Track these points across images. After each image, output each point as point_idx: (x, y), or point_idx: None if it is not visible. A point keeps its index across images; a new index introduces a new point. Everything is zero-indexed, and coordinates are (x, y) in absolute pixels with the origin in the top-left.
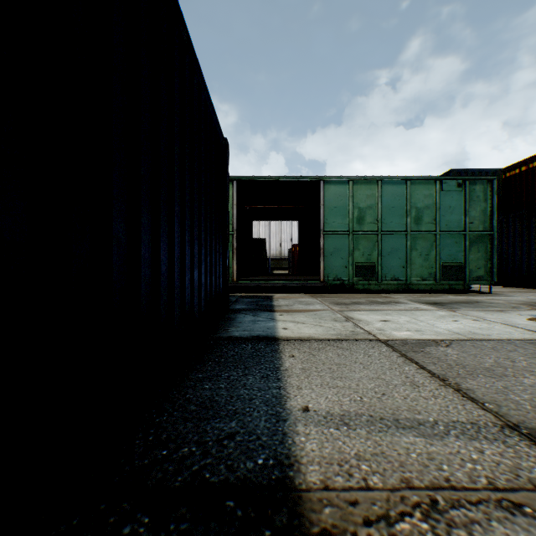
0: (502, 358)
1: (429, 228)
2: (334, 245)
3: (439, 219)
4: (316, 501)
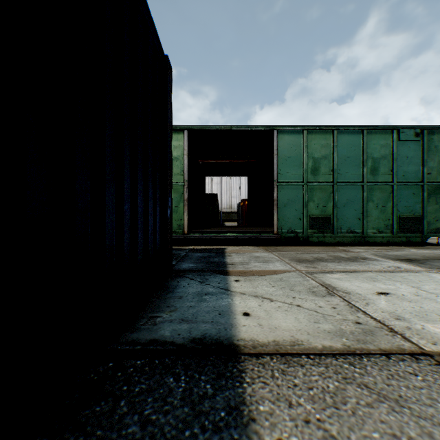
0: None
1: (385, 178)
2: (288, 197)
3: (396, 169)
4: None
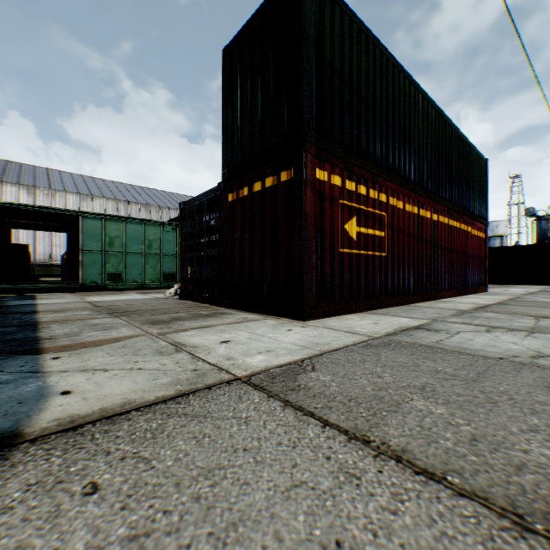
0: (123, 301)
1: (157, 252)
2: (91, 260)
3: (163, 247)
4: (42, 311)
